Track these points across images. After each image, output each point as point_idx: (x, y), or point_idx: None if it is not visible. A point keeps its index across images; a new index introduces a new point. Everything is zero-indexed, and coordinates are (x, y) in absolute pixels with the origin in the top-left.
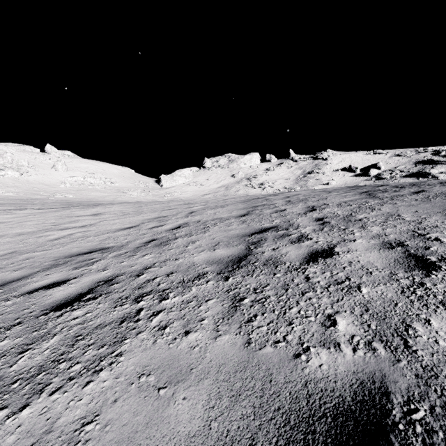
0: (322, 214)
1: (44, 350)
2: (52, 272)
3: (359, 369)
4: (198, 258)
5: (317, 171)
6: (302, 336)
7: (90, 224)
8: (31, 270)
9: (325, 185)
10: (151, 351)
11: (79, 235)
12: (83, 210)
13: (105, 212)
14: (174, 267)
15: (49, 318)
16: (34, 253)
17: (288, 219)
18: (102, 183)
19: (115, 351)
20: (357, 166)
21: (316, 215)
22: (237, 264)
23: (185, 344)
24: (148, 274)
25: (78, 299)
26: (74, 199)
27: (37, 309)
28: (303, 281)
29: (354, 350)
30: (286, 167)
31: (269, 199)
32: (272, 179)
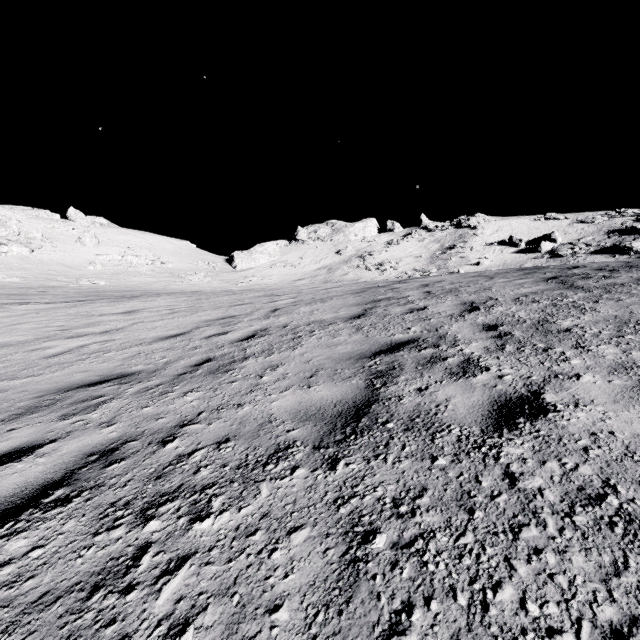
0: (492, 317)
1: None
2: (22, 425)
3: None
4: (278, 404)
5: (462, 246)
6: None
7: (116, 329)
8: None
9: (474, 265)
10: None
11: (95, 347)
12: (112, 304)
13: (144, 309)
14: (233, 424)
15: None
16: (12, 381)
17: (434, 326)
18: (149, 264)
19: None
20: (522, 237)
21: (483, 319)
22: (353, 424)
23: None
24: (183, 441)
25: (35, 500)
26: (107, 287)
27: None
28: (503, 487)
29: None
30: (416, 240)
31: (396, 289)
32: (396, 257)
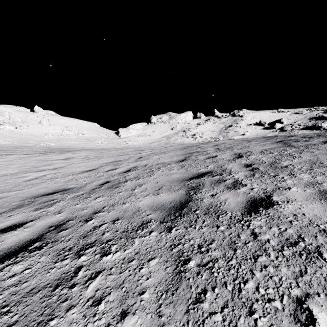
0: (249, 160)
1: None
2: (15, 213)
3: None
4: (143, 202)
5: (235, 125)
6: None
7: (60, 167)
8: None
9: (242, 135)
10: None
11: (50, 176)
12: (57, 155)
13: (74, 157)
14: (120, 212)
15: None
16: (9, 193)
17: (220, 165)
18: (76, 134)
19: None
20: (266, 121)
21: (244, 161)
22: (179, 211)
23: None
24: (96, 220)
25: (25, 248)
26: (54, 146)
27: None
28: (251, 239)
29: None
30: (212, 122)
31: (201, 147)
32: (202, 131)
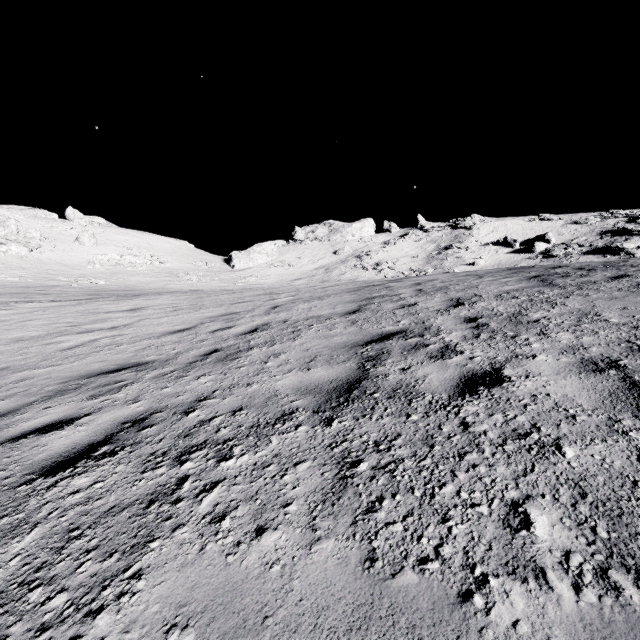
0: (474, 311)
1: (12, 557)
2: (55, 404)
3: (595, 639)
4: (283, 383)
5: (458, 246)
6: (469, 548)
7: (124, 325)
8: (23, 400)
9: (470, 265)
10: (194, 570)
11: (106, 341)
12: (116, 302)
13: (148, 307)
14: (245, 398)
15: (32, 491)
16: (34, 370)
17: (421, 319)
18: (148, 263)
19: (131, 567)
20: (516, 238)
21: (465, 313)
22: (346, 395)
23: (255, 557)
24: (203, 411)
25: (86, 454)
26: (106, 286)
27: (19, 472)
28: (458, 431)
29: (576, 587)
30: (413, 240)
31: (390, 287)
32: (393, 257)
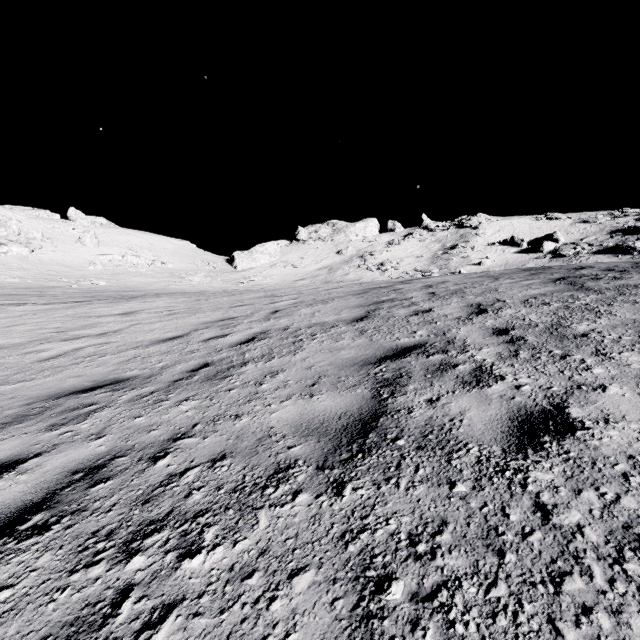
0: (501, 320)
1: None
2: (7, 436)
3: None
4: (279, 415)
5: (463, 245)
6: None
7: (113, 331)
8: None
9: (476, 265)
10: None
11: (90, 350)
12: (110, 305)
13: (143, 310)
14: (230, 438)
15: None
16: (2, 386)
17: (441, 330)
18: (149, 264)
19: None
20: (524, 237)
21: (492, 323)
22: (360, 440)
23: None
24: (175, 458)
25: (10, 527)
26: (106, 287)
27: None
28: (535, 523)
29: None
30: (418, 240)
31: (399, 290)
32: (397, 257)
